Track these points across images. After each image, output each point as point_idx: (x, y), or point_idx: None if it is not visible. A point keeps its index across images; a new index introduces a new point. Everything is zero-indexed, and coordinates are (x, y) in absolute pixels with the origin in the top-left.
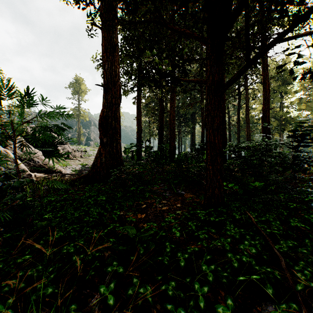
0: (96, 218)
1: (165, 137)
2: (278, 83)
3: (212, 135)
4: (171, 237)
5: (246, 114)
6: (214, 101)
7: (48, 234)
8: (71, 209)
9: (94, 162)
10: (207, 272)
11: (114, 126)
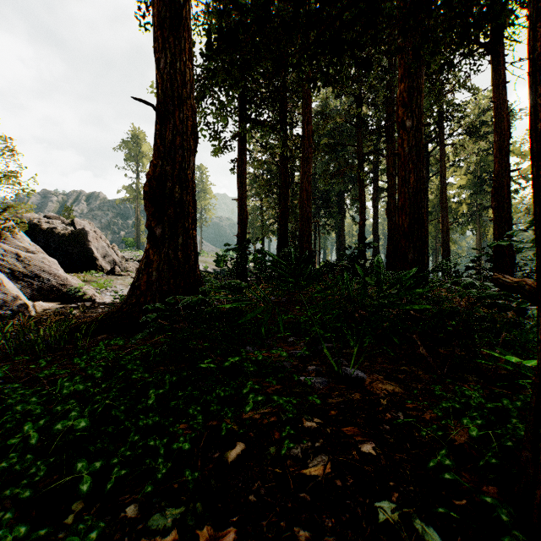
0: None
1: (291, 234)
2: None
3: None
4: None
5: (440, 191)
6: None
7: None
8: None
9: (133, 280)
10: None
11: (178, 199)
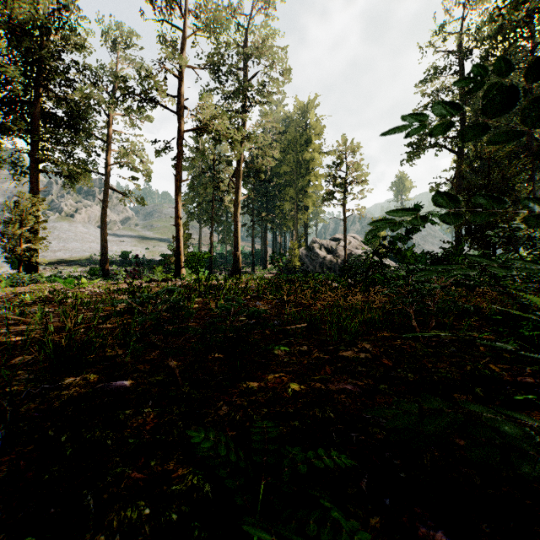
0: None
1: None
2: None
3: None
4: None
5: None
6: None
7: None
8: None
9: None
10: None
11: None
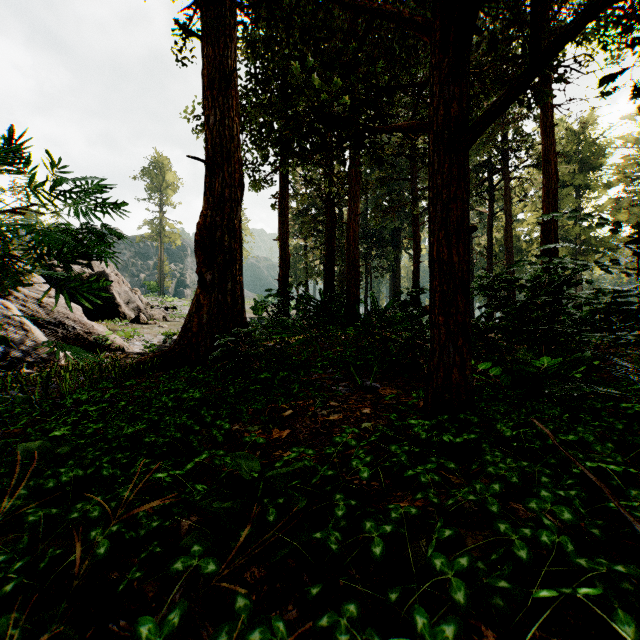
0: (175, 439)
1: (338, 278)
2: (572, 167)
3: (445, 244)
4: (348, 482)
5: (505, 230)
6: (449, 166)
7: (44, 474)
8: (121, 419)
9: (185, 323)
10: (447, 576)
11: (227, 247)
